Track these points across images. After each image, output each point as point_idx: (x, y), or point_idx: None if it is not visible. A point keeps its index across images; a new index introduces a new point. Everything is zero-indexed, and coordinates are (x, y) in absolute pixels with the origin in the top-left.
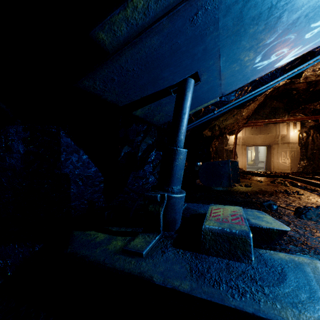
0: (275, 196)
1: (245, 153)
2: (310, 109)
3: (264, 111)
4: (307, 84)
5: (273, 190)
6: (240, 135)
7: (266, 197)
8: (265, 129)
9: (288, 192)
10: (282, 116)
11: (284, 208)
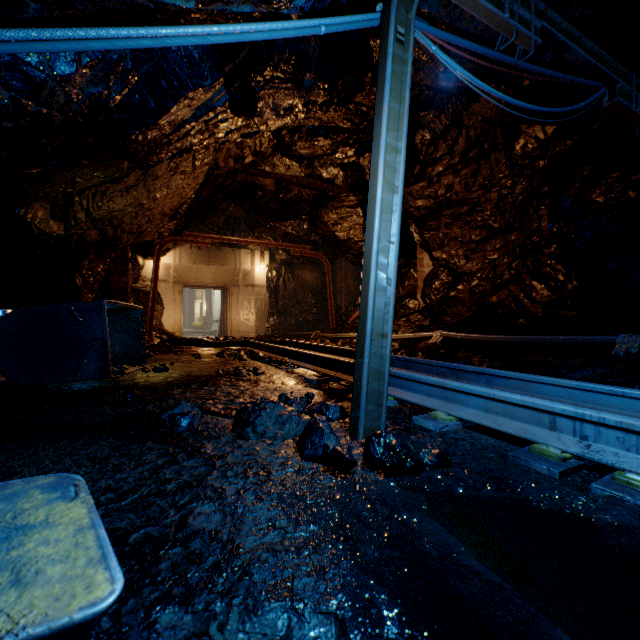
0: (212, 385)
1: (181, 300)
2: (282, 232)
3: (216, 219)
4: (277, 185)
5: (215, 371)
6: (170, 261)
7: (191, 392)
8: (219, 256)
9: (239, 373)
10: (245, 237)
11: (219, 416)
